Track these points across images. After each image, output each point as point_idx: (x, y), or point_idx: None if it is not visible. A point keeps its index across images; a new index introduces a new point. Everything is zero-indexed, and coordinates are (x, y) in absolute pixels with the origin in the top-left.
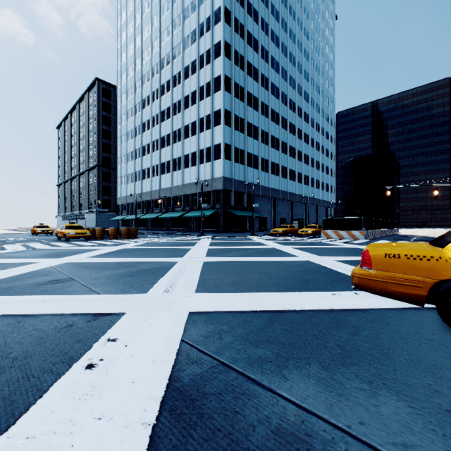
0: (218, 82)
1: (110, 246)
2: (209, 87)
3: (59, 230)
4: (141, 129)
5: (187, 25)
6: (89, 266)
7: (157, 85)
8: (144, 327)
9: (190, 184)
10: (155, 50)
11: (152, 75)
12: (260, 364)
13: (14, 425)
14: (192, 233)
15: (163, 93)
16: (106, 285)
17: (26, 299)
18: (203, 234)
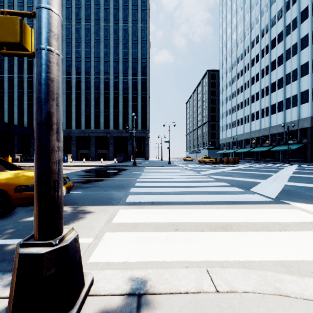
0: (305, 40)
1: (230, 167)
2: (295, 48)
3: (200, 159)
4: (236, 93)
5: (274, 8)
6: (231, 172)
7: (248, 61)
8: (270, 184)
9: (276, 125)
10: (246, 37)
11: (244, 55)
12: (309, 192)
13: (253, 187)
14: (278, 162)
15: (253, 64)
16: (247, 177)
17: (227, 177)
18: (289, 163)
